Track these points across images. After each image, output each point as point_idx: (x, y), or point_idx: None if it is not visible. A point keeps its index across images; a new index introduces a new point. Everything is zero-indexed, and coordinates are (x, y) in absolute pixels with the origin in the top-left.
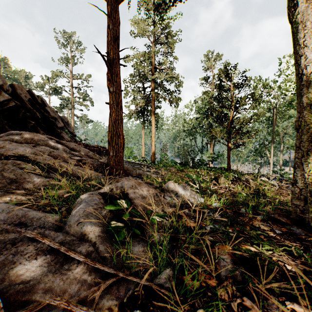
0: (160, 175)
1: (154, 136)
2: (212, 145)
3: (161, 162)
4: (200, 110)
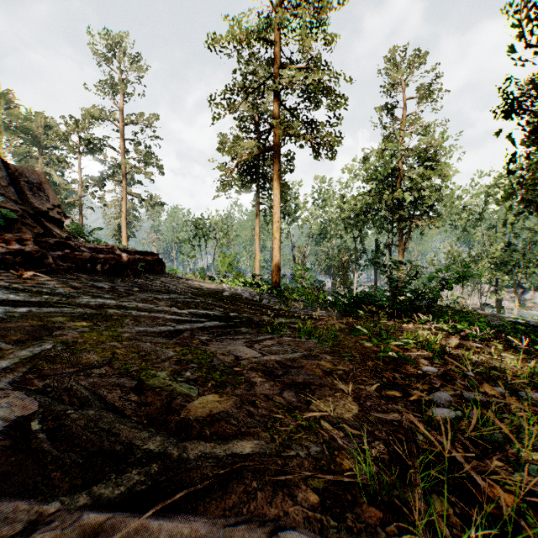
0: (293, 421)
1: (279, 227)
2: (403, 248)
3: (294, 288)
4: (378, 173)
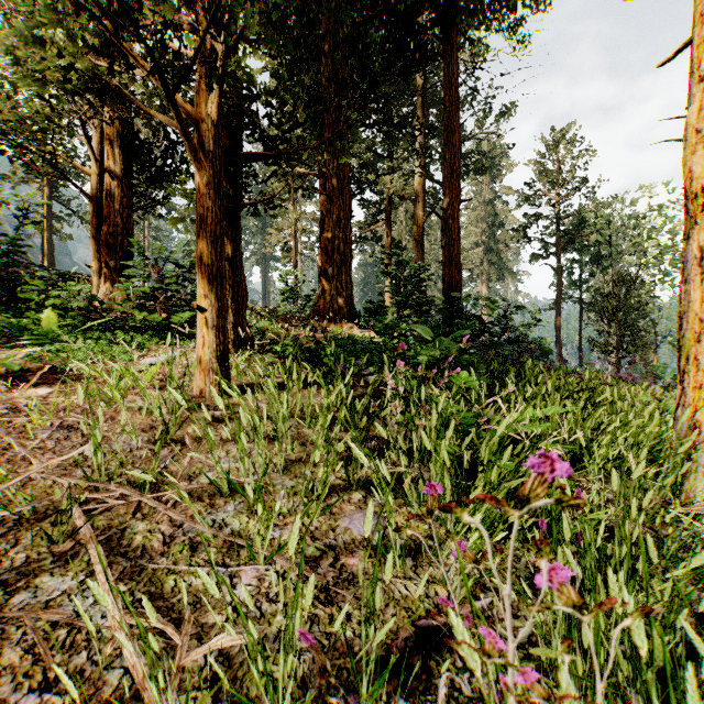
0: None
1: None
2: None
3: None
4: None
